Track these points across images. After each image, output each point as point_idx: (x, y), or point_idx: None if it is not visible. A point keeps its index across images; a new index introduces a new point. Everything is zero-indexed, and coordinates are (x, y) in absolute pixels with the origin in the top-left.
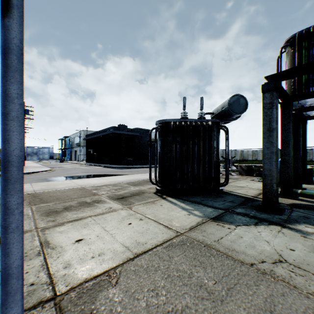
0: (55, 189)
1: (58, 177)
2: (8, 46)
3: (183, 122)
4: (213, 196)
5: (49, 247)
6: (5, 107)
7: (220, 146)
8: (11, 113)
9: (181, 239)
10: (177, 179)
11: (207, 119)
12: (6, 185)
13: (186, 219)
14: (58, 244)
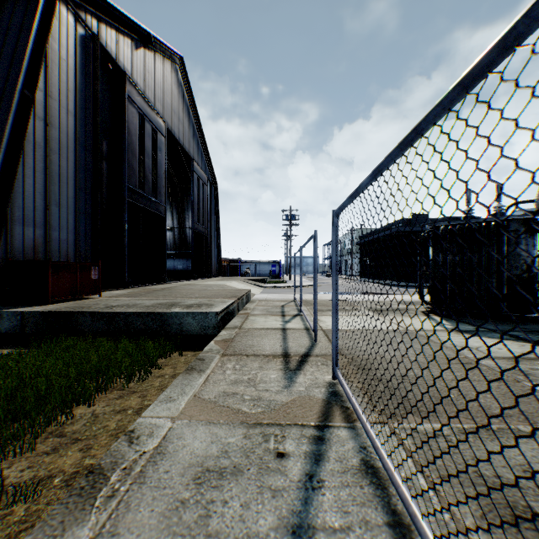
0: (321, 299)
1: (323, 292)
2: (315, 248)
3: (457, 225)
4: (508, 322)
5: (319, 320)
6: (315, 259)
7: (534, 253)
8: (315, 260)
9: (404, 331)
10: (447, 295)
11: (501, 216)
12: (315, 273)
13: (428, 327)
14: (323, 320)
